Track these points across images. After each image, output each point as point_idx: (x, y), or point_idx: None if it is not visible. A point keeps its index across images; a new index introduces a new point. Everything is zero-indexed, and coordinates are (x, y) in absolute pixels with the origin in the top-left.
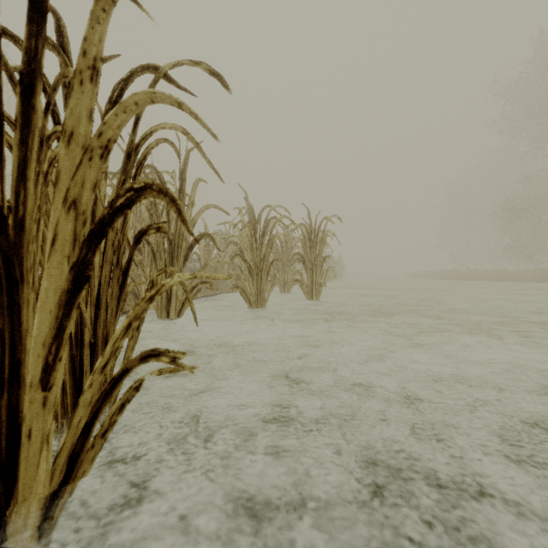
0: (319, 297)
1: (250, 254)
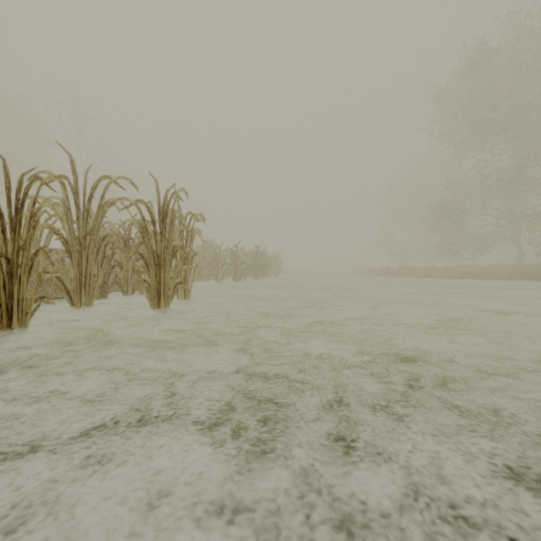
0: (169, 304)
1: (0, 239)
